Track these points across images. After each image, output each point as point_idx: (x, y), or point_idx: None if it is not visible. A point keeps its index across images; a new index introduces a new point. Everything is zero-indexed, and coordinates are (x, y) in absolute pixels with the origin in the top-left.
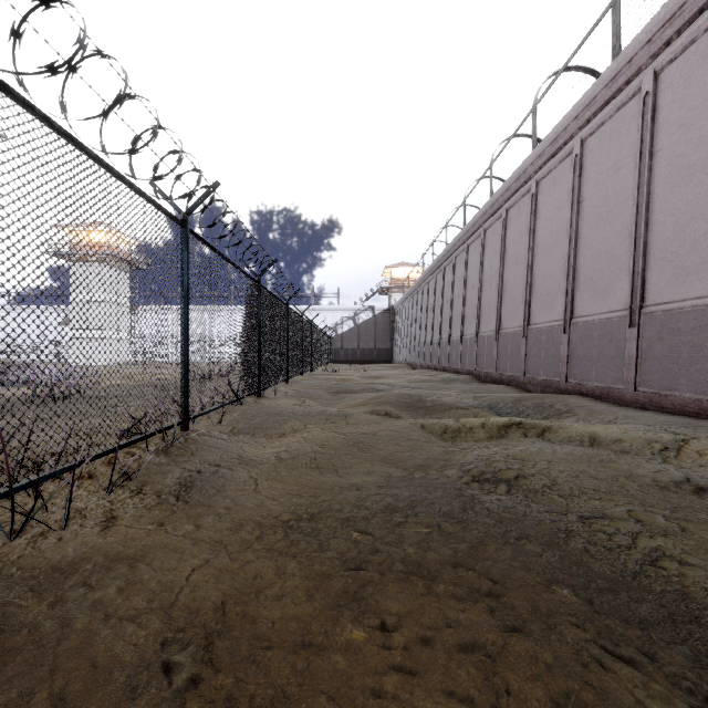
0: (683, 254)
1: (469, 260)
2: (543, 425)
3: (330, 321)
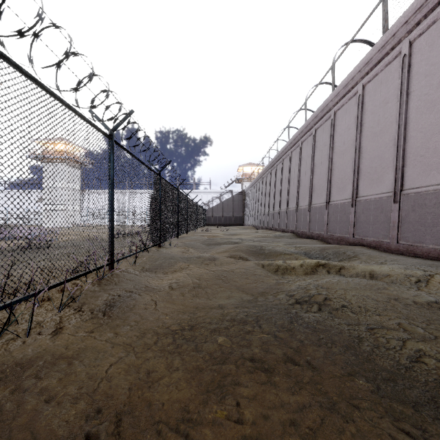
0: (428, 157)
1: (292, 161)
2: (340, 265)
3: (205, 199)
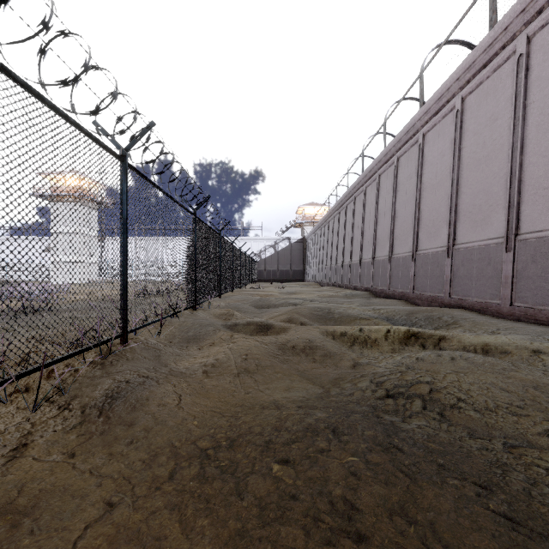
0: None
1: (366, 199)
2: (439, 336)
3: (255, 248)
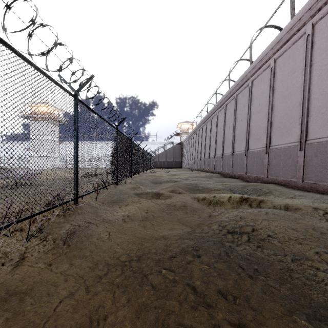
0: (327, 114)
1: (218, 119)
2: (259, 200)
3: (152, 148)
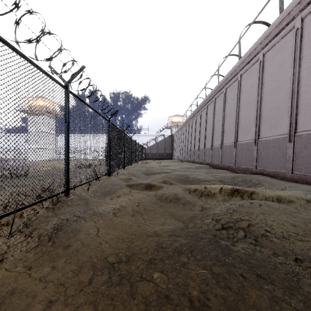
0: None
1: (208, 112)
2: (251, 191)
3: (144, 140)
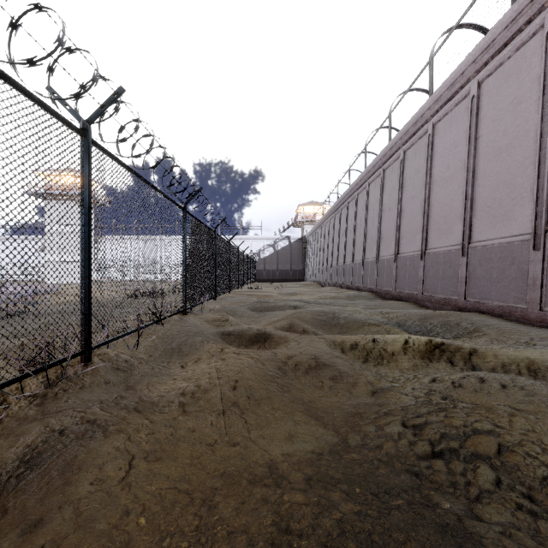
0: None
1: (370, 196)
2: (468, 350)
3: (254, 248)
